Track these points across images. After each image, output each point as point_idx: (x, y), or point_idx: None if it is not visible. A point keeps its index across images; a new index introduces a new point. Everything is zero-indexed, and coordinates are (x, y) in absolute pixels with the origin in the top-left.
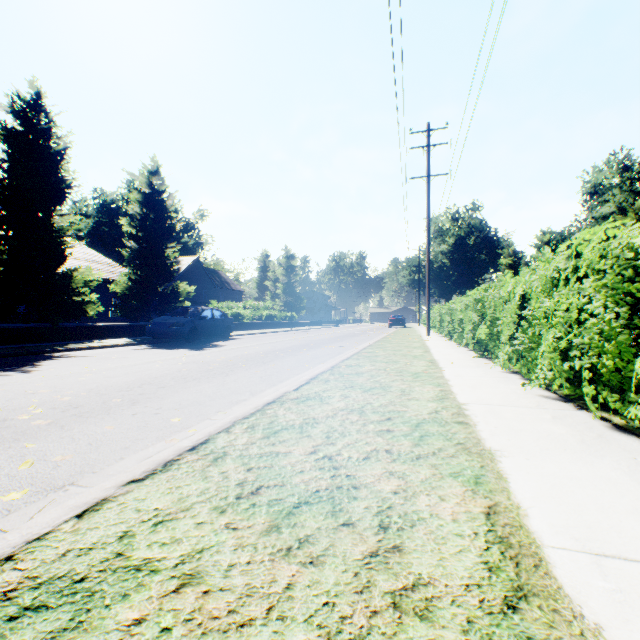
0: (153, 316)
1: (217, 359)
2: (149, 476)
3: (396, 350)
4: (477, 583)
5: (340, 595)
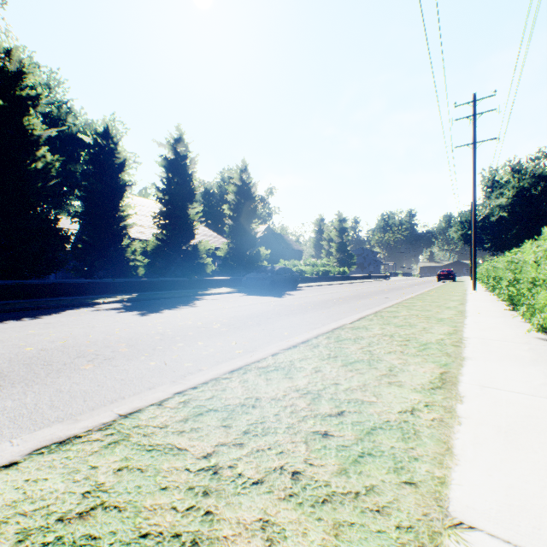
0: (242, 272)
1: (294, 304)
2: (289, 349)
3: (433, 302)
4: (422, 384)
5: (369, 379)
